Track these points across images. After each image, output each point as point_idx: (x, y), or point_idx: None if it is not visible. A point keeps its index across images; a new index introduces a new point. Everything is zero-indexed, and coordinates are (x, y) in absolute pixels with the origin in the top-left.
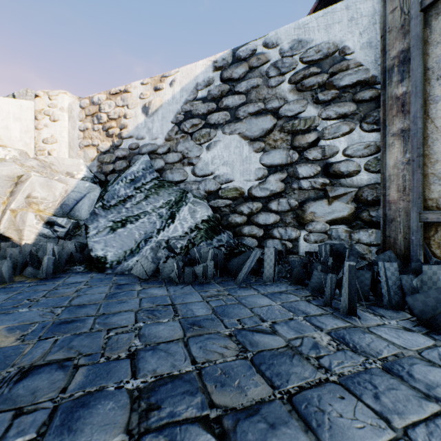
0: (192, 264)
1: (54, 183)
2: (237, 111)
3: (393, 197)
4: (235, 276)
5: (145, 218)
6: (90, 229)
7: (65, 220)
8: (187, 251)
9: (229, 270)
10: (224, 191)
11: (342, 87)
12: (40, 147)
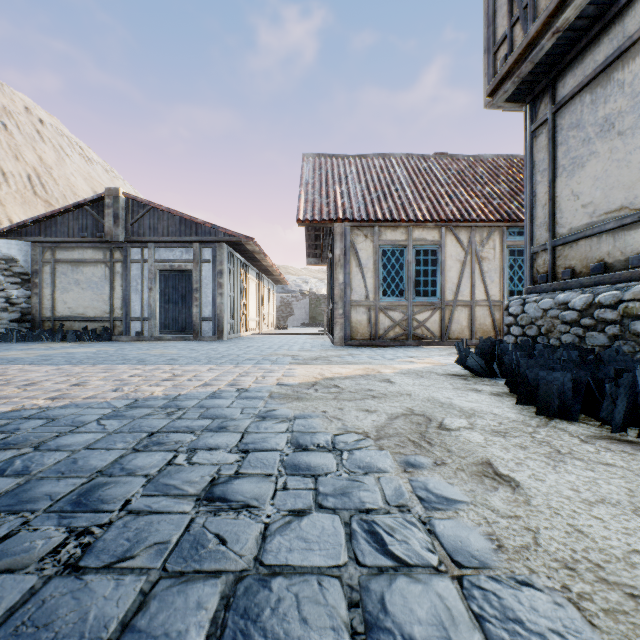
0: None
1: None
2: None
3: (35, 313)
4: None
5: None
6: None
7: None
8: None
9: None
10: None
11: (16, 272)
12: None
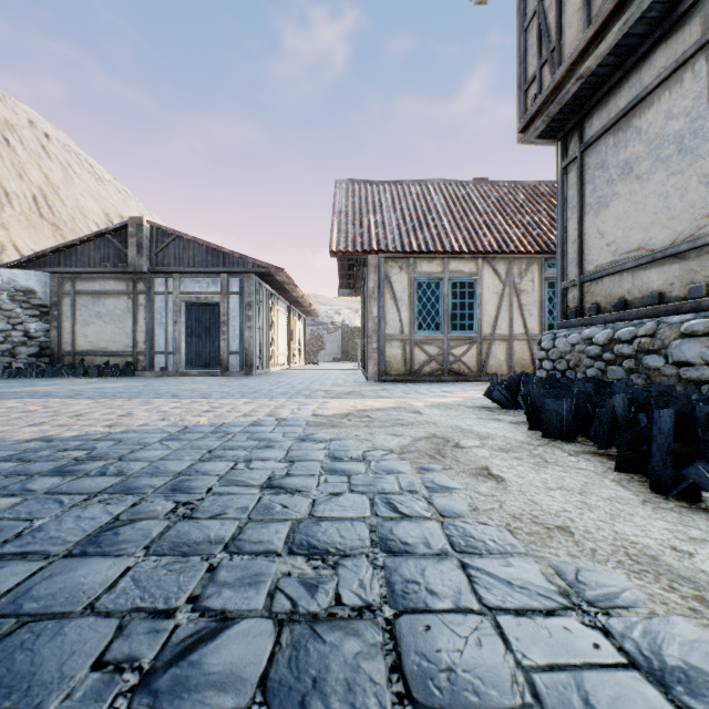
0: None
1: None
2: None
3: (54, 347)
4: None
5: None
6: None
7: None
8: None
9: None
10: None
11: (35, 304)
12: None
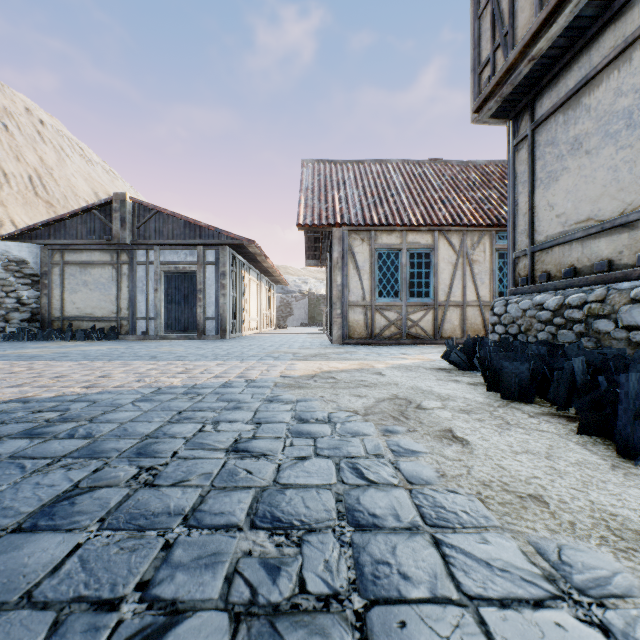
0: None
1: None
2: None
3: (45, 313)
4: None
5: None
6: None
7: None
8: None
9: None
10: None
11: (27, 274)
12: None
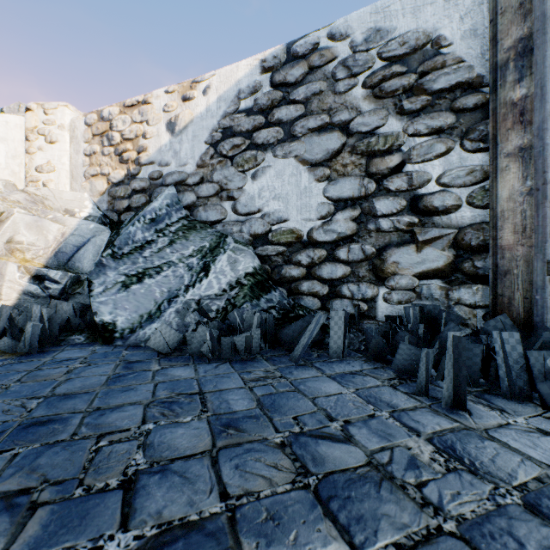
0: (232, 333)
1: (47, 223)
2: (293, 127)
3: (508, 241)
4: (290, 349)
5: (169, 270)
6: (95, 285)
7: (60, 274)
8: (225, 315)
9: (282, 341)
10: (275, 234)
11: (436, 91)
12: (32, 177)
